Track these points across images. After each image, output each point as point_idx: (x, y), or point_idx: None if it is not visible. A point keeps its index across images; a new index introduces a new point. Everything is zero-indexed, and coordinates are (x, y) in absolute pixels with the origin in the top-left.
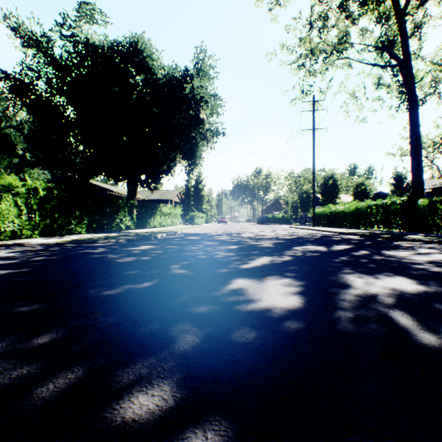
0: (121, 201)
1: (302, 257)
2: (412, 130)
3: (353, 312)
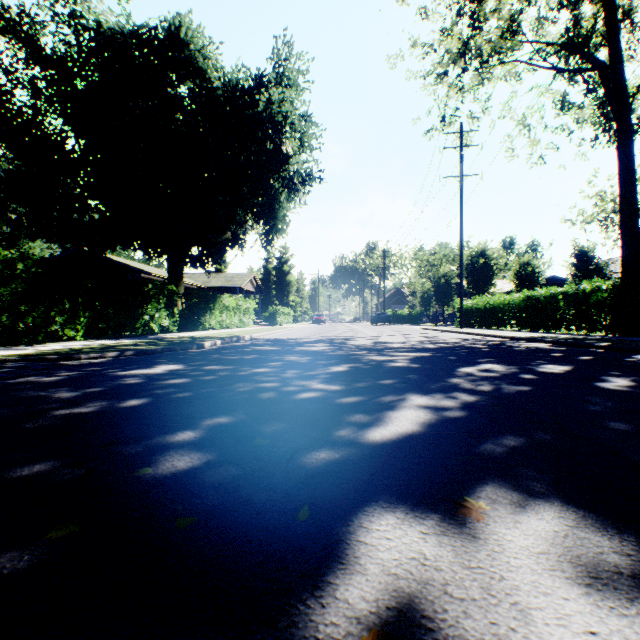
0: (153, 286)
1: (500, 396)
2: (623, 173)
3: None
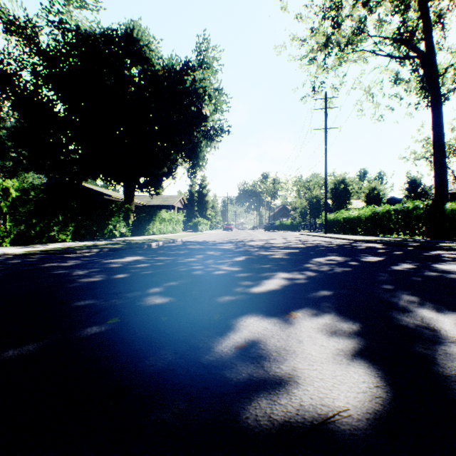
0: (115, 205)
1: (330, 273)
2: (435, 128)
3: None
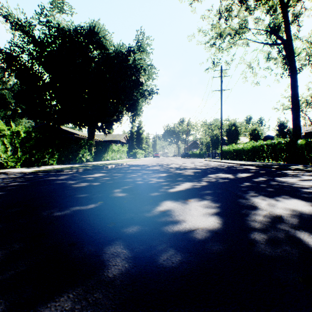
0: (83, 141)
1: (215, 182)
2: (293, 90)
3: (265, 233)
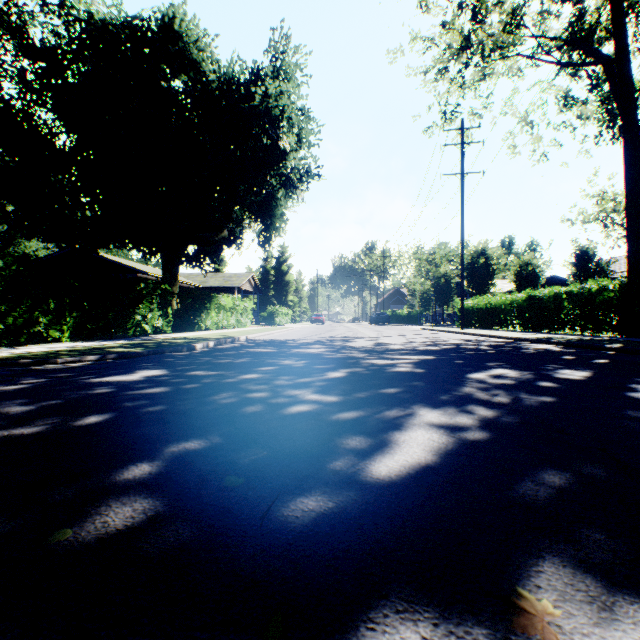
0: (145, 285)
1: (522, 410)
2: (629, 170)
3: None
